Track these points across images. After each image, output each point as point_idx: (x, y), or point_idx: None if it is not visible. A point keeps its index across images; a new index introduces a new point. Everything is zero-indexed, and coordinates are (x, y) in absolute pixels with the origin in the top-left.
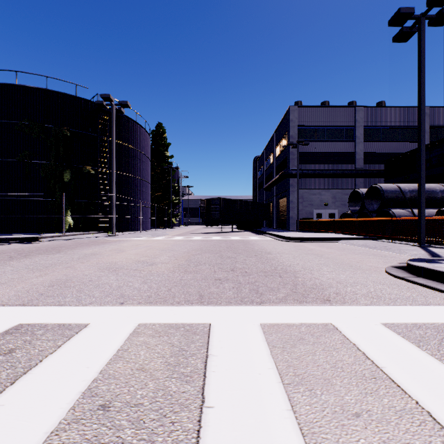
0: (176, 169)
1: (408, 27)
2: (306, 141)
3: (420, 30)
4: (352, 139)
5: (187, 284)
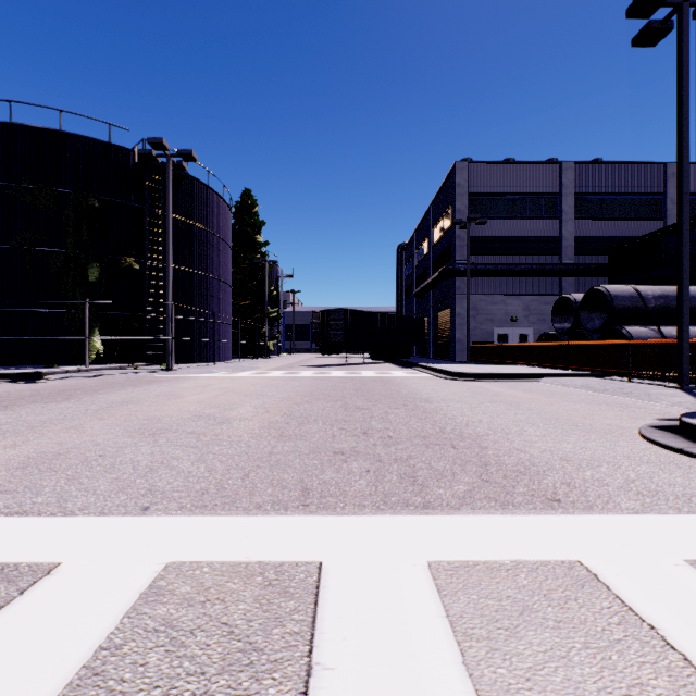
0: (274, 264)
1: (660, 20)
2: (482, 218)
3: (681, 24)
4: (555, 215)
5: (281, 464)
